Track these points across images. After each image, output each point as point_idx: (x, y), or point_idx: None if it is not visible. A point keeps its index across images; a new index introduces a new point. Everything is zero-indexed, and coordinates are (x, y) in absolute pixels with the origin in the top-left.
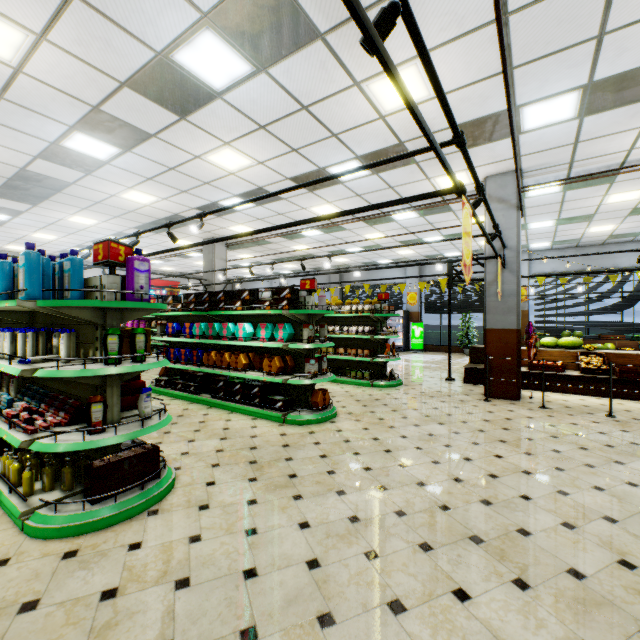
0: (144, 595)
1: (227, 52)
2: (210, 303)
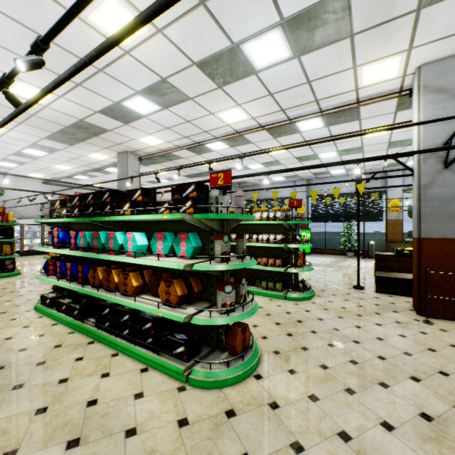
0: None
1: None
2: (94, 206)
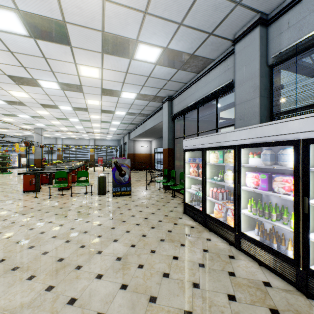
0: None
1: None
2: None
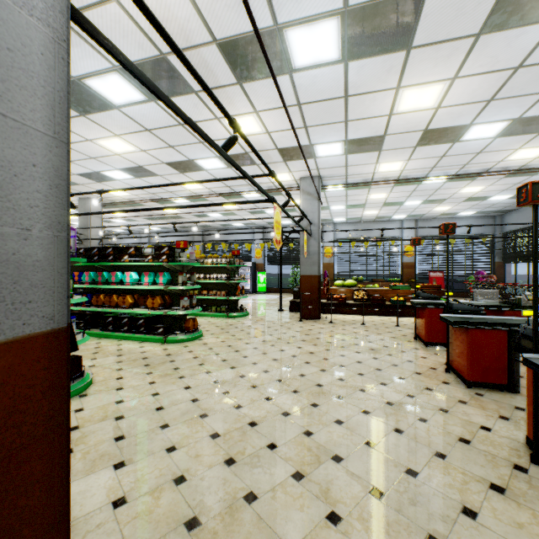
0: (97, 425)
1: (128, 87)
2: (100, 256)
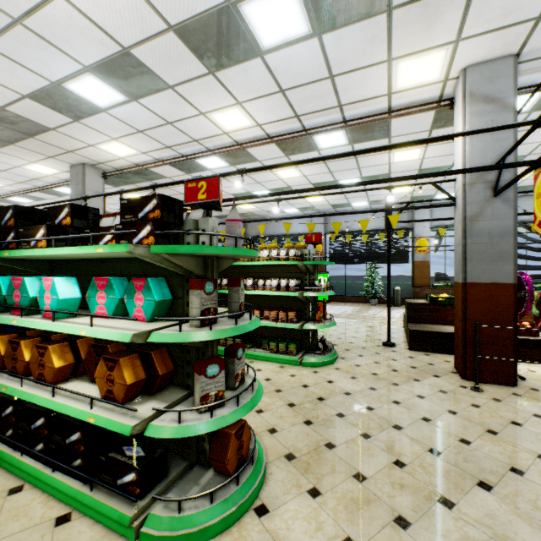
0: None
1: None
2: None
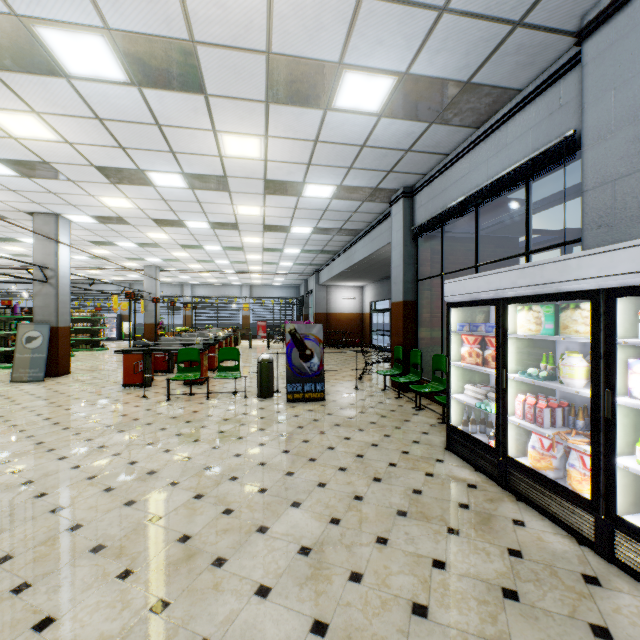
0: None
1: None
2: None
